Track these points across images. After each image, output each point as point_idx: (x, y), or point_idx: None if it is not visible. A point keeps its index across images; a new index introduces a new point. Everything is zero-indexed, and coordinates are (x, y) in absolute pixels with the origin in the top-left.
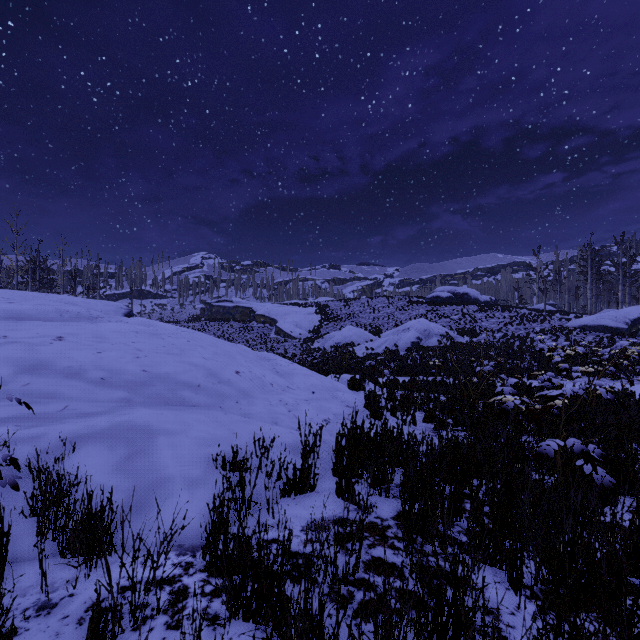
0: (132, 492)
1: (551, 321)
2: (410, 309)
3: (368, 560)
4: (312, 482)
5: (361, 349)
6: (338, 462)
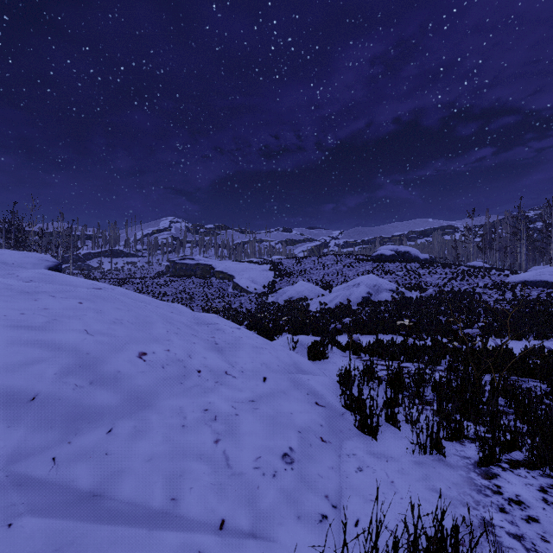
0: None
1: (491, 277)
2: (357, 266)
3: None
4: None
5: (313, 303)
6: None
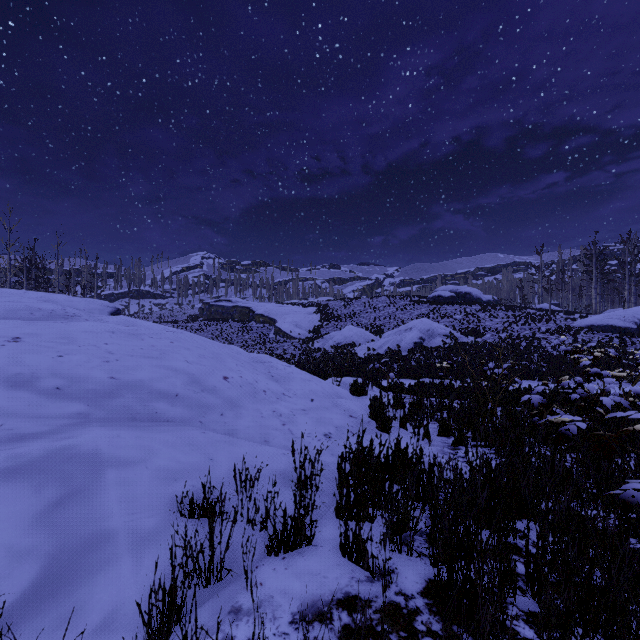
0: (52, 559)
1: (556, 321)
2: (412, 309)
3: None
4: (309, 528)
5: (362, 349)
6: (343, 508)
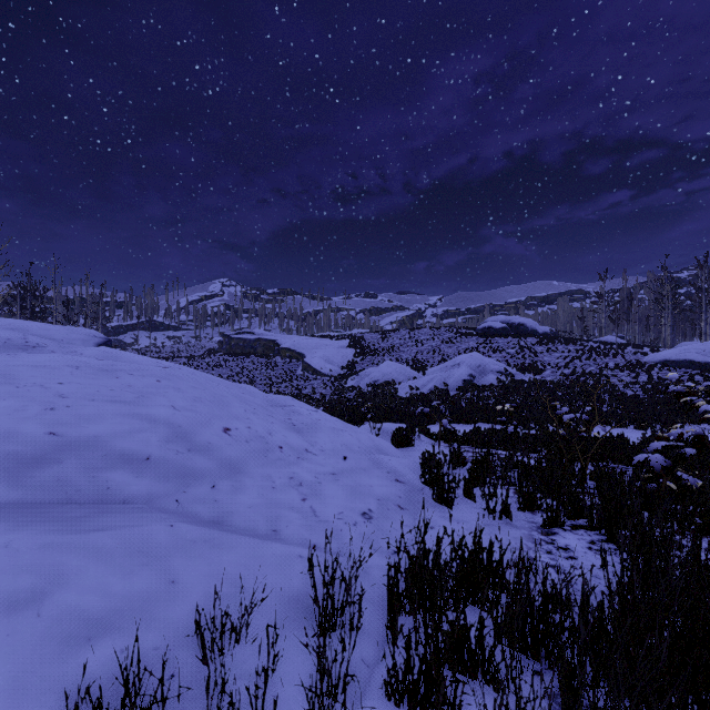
0: None
1: (625, 355)
2: (458, 342)
3: None
4: None
5: (403, 388)
6: None
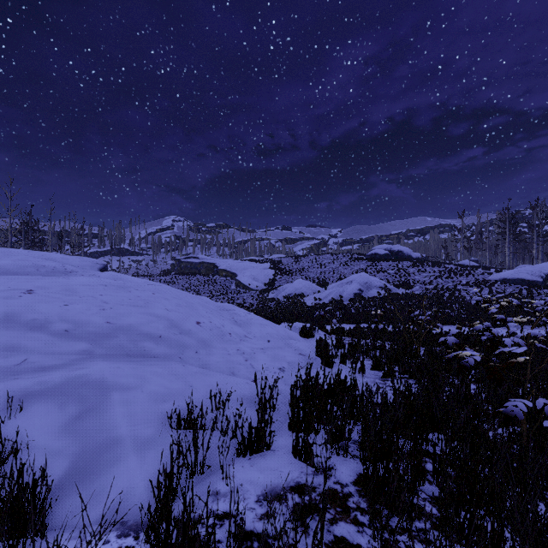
0: (77, 457)
1: (475, 275)
2: (352, 264)
3: (330, 541)
4: (268, 438)
5: (310, 299)
6: (295, 421)
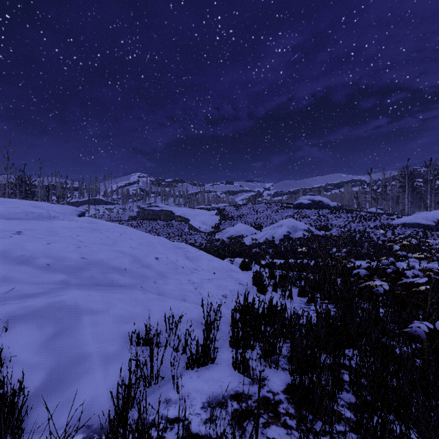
0: (52, 370)
1: (381, 220)
2: (282, 212)
3: None
4: (212, 353)
5: (248, 240)
6: (234, 339)
